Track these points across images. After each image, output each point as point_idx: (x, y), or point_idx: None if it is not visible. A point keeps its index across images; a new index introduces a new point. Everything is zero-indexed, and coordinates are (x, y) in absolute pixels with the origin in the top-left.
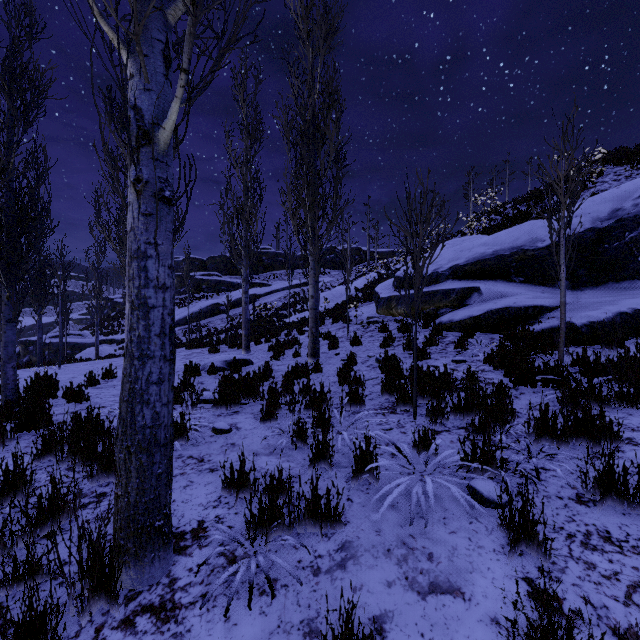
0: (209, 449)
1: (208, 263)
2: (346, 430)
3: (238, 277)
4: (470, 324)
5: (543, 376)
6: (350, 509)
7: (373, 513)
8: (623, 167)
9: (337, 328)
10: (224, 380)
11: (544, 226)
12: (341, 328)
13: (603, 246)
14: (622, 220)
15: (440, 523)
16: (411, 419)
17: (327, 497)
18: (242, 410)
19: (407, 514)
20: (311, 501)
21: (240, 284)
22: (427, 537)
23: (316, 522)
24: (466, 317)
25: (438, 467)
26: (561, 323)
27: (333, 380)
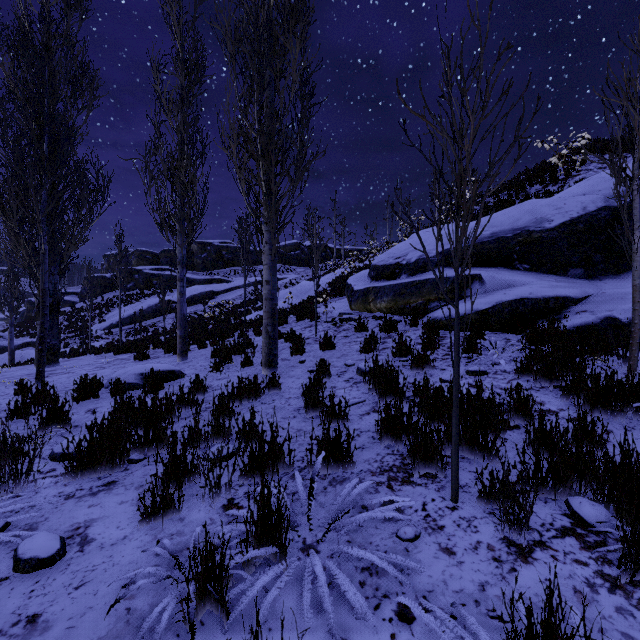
0: None
1: (161, 257)
2: (321, 540)
3: (195, 273)
4: (475, 320)
5: None
6: None
7: None
8: (606, 156)
9: (302, 327)
10: (121, 409)
11: (549, 204)
12: (307, 327)
13: (621, 227)
14: None
15: None
16: (447, 501)
17: None
18: (124, 478)
19: None
20: None
21: (196, 280)
22: None
23: None
24: (469, 311)
25: None
26: (634, 317)
27: (296, 405)
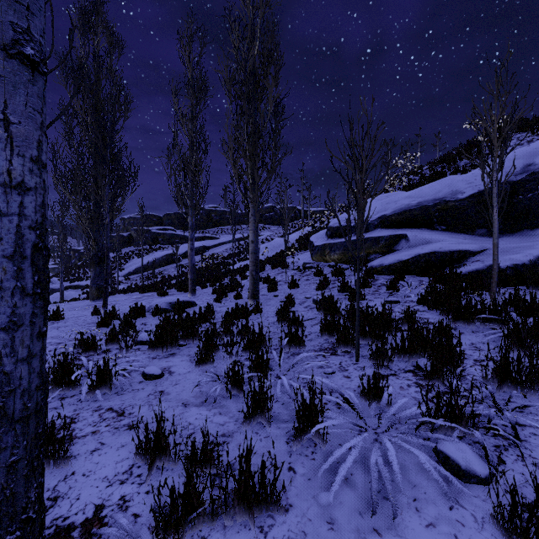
0: (134, 399)
1: (164, 219)
2: (285, 374)
3: None
4: (399, 268)
5: (483, 315)
6: (292, 484)
7: (322, 491)
8: (524, 133)
9: (276, 273)
10: (165, 321)
11: (463, 180)
12: (279, 273)
13: (517, 197)
14: (534, 174)
15: (411, 508)
16: (353, 361)
17: (263, 476)
18: (179, 352)
19: (366, 493)
20: (242, 482)
21: None
22: (398, 534)
23: (248, 510)
24: (395, 261)
25: (395, 423)
26: (494, 264)
27: (272, 320)
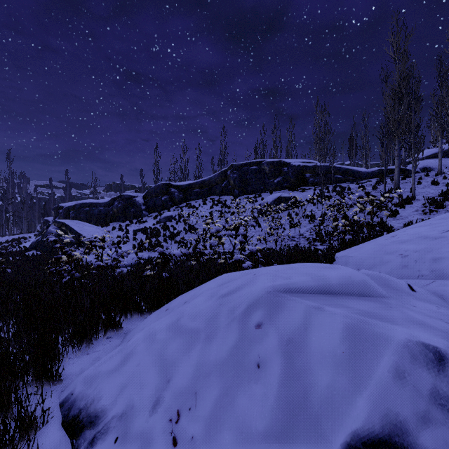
0: None
1: None
2: None
3: None
4: None
5: None
6: None
7: None
8: None
9: None
10: None
11: None
12: None
13: None
14: None
15: None
16: None
17: None
18: None
19: None
20: None
21: None
22: None
23: None
24: None
25: None
26: None
27: None
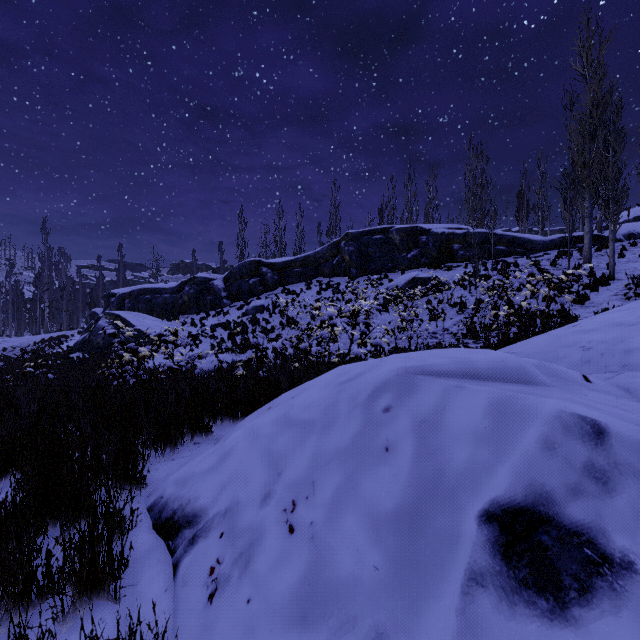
0: None
1: None
2: None
3: None
4: None
5: None
6: None
7: None
8: None
9: None
10: None
11: None
12: None
13: None
14: None
15: None
16: None
17: None
18: None
19: None
20: None
21: None
22: None
23: None
24: None
25: None
26: None
27: None
